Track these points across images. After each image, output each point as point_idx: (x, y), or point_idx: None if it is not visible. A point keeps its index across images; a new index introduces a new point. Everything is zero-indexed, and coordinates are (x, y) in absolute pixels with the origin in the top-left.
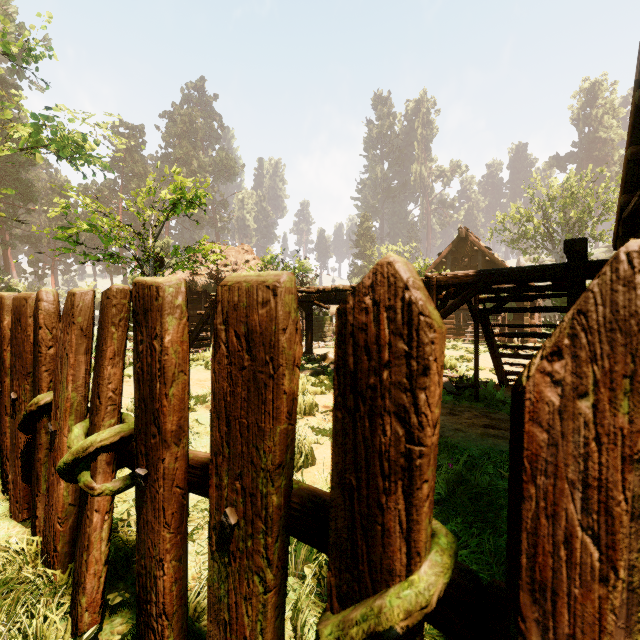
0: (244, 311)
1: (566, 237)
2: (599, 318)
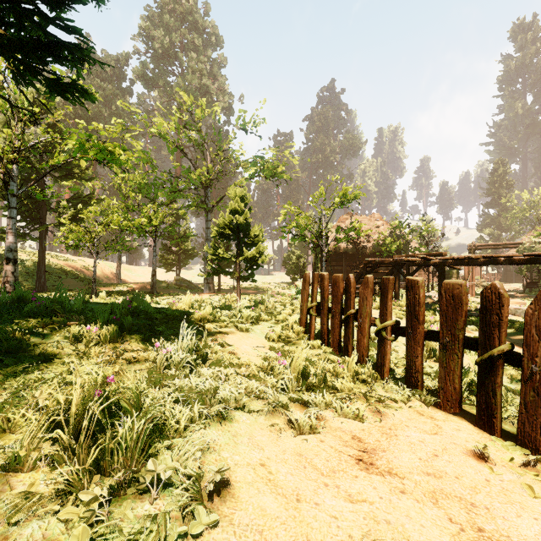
0: (451, 290)
1: None
2: (539, 298)
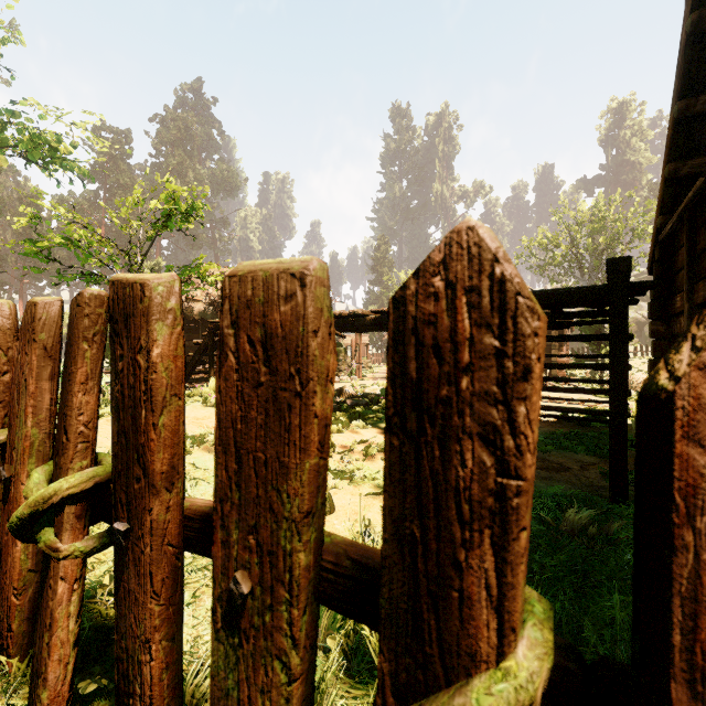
0: (260, 309)
1: (595, 264)
2: None
